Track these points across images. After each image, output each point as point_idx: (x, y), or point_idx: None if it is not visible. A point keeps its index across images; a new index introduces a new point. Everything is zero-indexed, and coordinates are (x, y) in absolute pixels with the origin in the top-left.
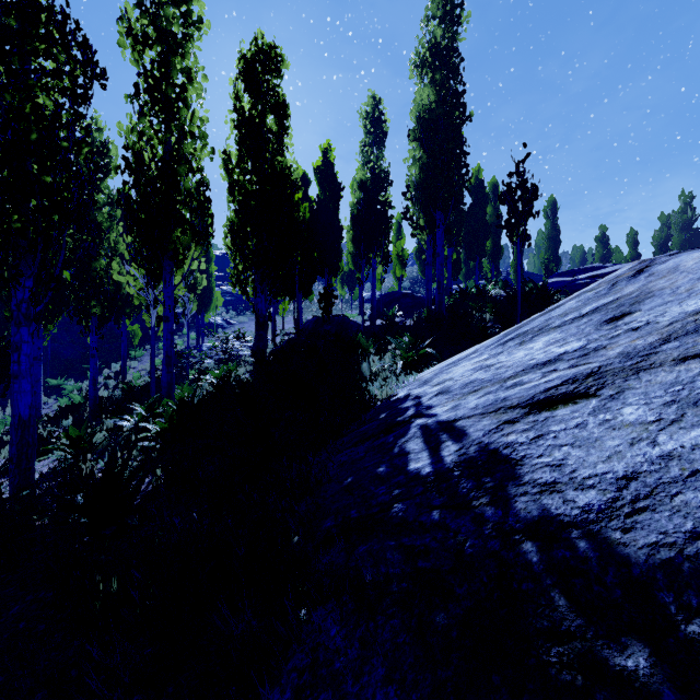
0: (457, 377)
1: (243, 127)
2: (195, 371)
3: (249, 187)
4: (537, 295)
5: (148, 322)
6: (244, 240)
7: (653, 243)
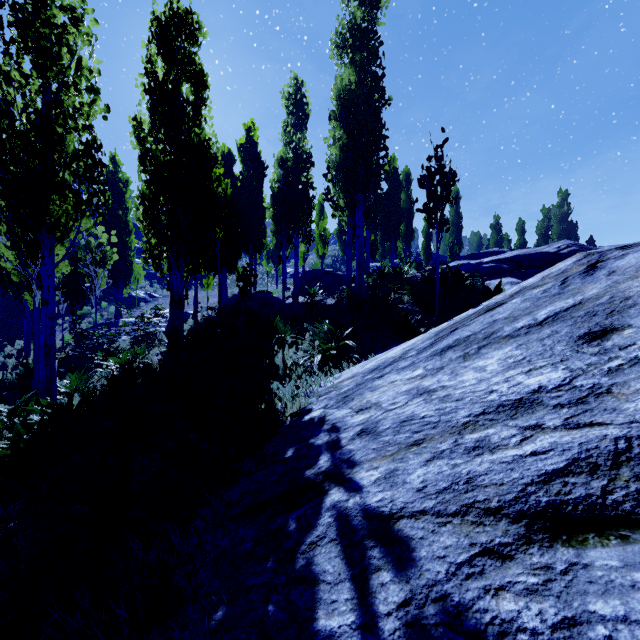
0: (387, 404)
1: (154, 92)
2: (102, 352)
3: (163, 157)
4: (452, 279)
5: (30, 302)
6: (156, 213)
7: (537, 232)
